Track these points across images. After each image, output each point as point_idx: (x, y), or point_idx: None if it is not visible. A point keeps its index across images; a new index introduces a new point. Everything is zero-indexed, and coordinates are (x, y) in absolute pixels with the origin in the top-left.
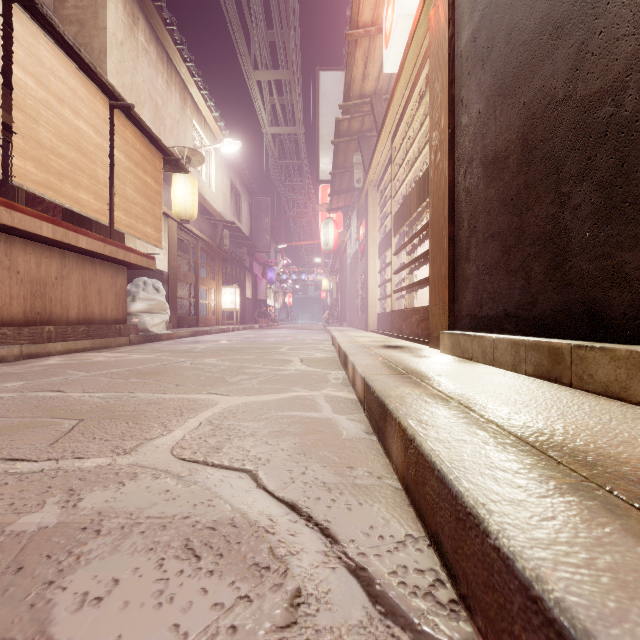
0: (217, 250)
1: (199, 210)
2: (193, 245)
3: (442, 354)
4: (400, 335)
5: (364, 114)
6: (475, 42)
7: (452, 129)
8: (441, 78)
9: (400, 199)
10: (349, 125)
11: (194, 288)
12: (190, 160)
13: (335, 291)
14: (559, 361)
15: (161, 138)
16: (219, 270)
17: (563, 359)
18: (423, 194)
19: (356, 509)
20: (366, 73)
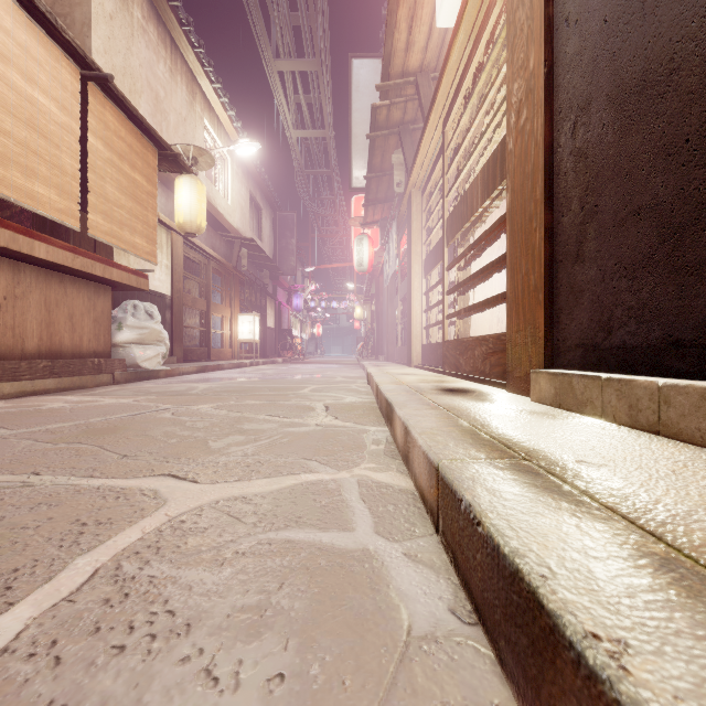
0: (233, 272)
1: (212, 225)
2: (204, 265)
3: (538, 405)
4: (457, 372)
5: (407, 99)
6: None
7: (549, 67)
8: None
9: (454, 199)
10: (388, 114)
11: (205, 315)
12: (197, 161)
13: (370, 320)
14: None
15: (163, 136)
16: (235, 295)
17: None
18: (493, 181)
19: None
20: (410, 41)
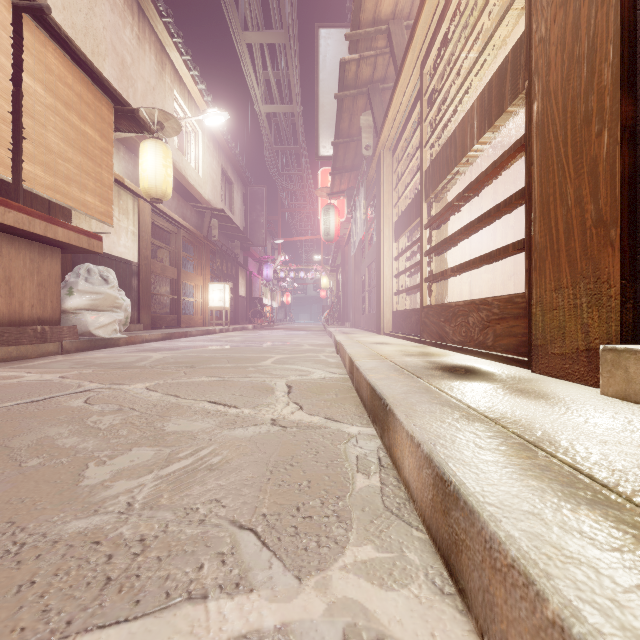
0: (204, 241)
1: (183, 195)
2: (174, 234)
3: (632, 405)
4: (441, 342)
5: (377, 53)
6: None
7: None
8: None
9: (434, 148)
10: (357, 70)
11: (175, 283)
12: (163, 127)
13: (335, 289)
14: None
15: (130, 102)
16: (206, 264)
17: None
18: (499, 102)
19: None
20: None
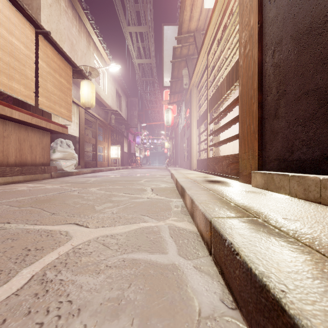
0: (108, 126)
1: (98, 104)
2: (94, 122)
3: (256, 188)
4: (214, 173)
5: (189, 44)
6: None
7: (260, 24)
8: None
9: (212, 90)
10: (181, 51)
11: (95, 146)
12: (91, 74)
13: (172, 148)
14: None
15: (75, 62)
16: (109, 136)
17: None
18: (232, 81)
19: None
20: (191, 16)
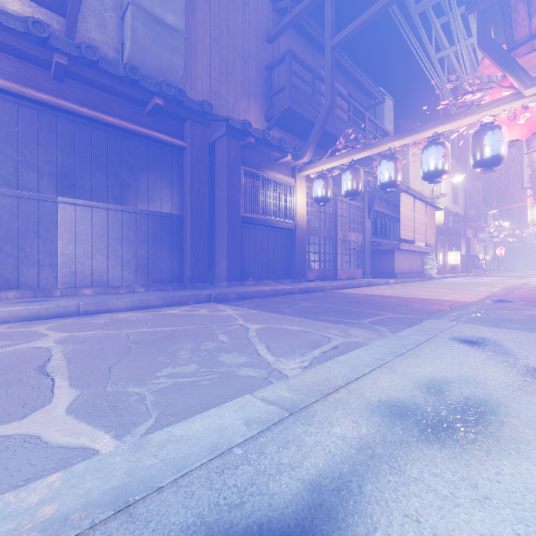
0: (445, 230)
1: None
2: None
3: None
4: None
5: None
6: None
7: None
8: None
9: None
10: None
11: (434, 254)
12: (439, 197)
13: None
14: None
15: (422, 188)
16: (446, 241)
17: None
18: None
19: None
20: None
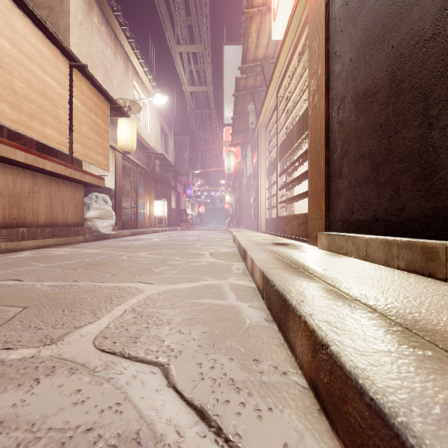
0: (151, 174)
1: (138, 145)
2: (133, 170)
3: (320, 250)
4: (284, 235)
5: (256, 74)
6: (347, 5)
7: (327, 76)
8: (318, 38)
9: (283, 135)
10: (245, 82)
11: (134, 201)
12: (131, 108)
13: (235, 203)
14: (433, 258)
15: (110, 93)
16: (152, 188)
17: (437, 257)
18: (302, 129)
19: (267, 417)
20: (258, 42)
